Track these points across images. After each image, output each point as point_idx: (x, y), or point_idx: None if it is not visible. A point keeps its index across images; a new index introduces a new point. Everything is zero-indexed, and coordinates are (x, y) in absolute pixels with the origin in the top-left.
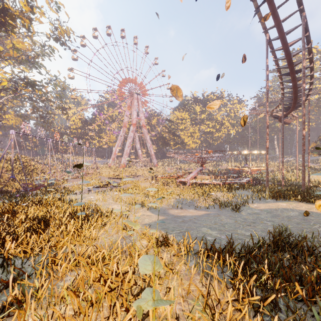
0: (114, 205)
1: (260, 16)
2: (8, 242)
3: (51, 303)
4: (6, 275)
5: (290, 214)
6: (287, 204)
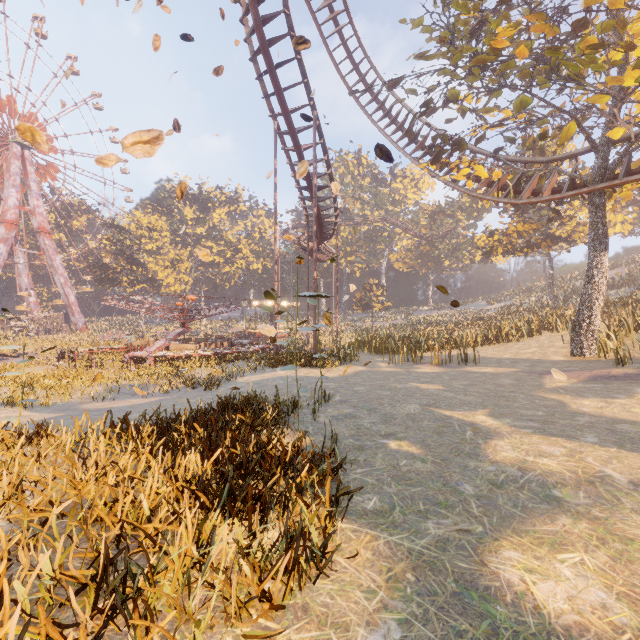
0: None
1: (264, 90)
2: None
3: None
4: None
5: (280, 382)
6: (286, 372)
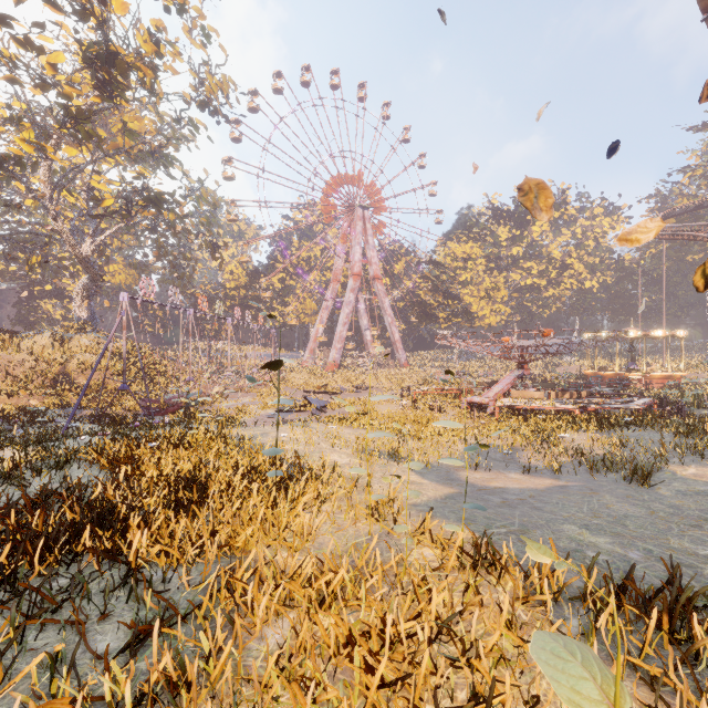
0: (331, 455)
1: None
2: (134, 528)
3: (241, 697)
4: (134, 605)
5: None
6: None
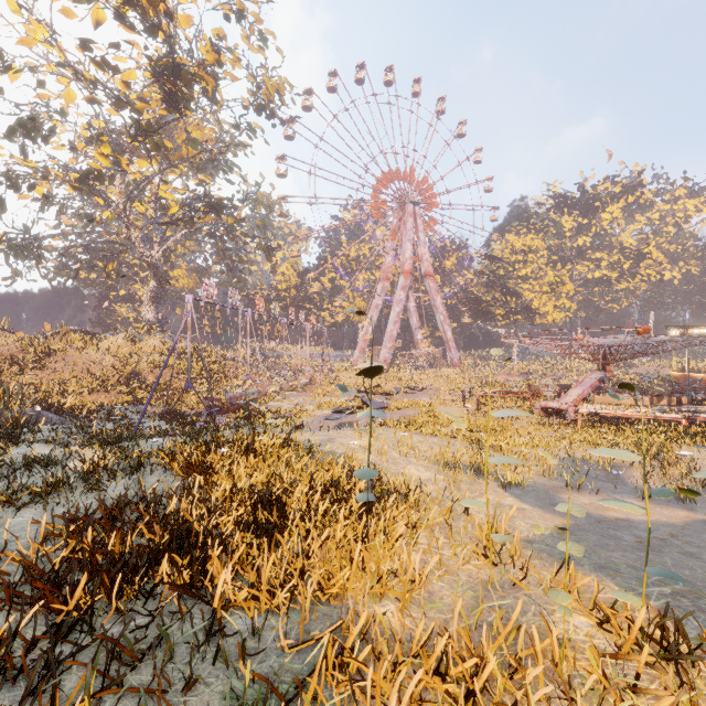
0: (407, 467)
1: None
2: (215, 560)
3: None
4: (222, 668)
5: None
6: None
